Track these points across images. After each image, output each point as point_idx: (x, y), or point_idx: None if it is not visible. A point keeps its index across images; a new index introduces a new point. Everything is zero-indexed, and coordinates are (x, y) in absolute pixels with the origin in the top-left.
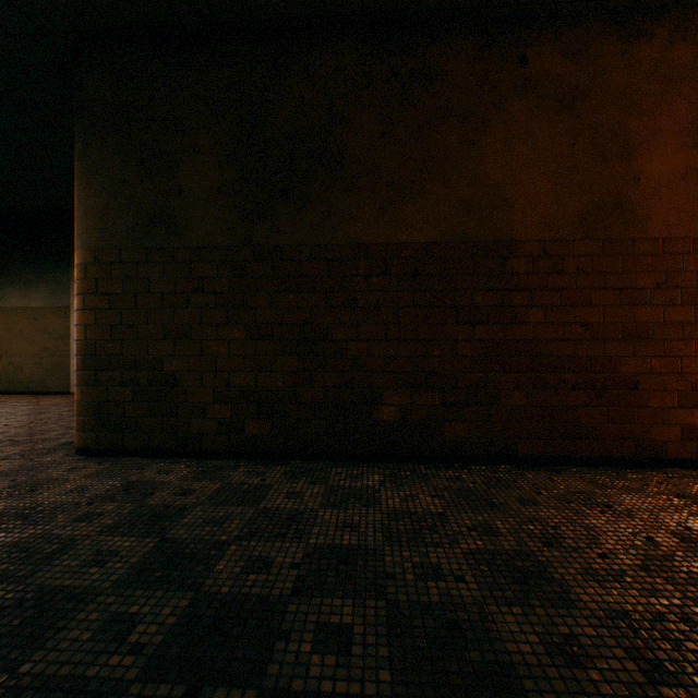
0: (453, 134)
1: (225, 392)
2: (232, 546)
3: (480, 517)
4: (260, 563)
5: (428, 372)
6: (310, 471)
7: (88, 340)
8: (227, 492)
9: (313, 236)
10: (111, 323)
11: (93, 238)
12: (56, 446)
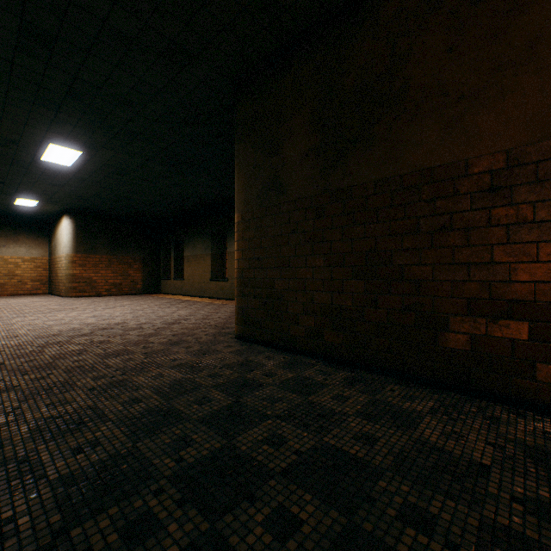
0: (550, 5)
1: (310, 306)
2: (269, 420)
3: (544, 492)
4: (277, 439)
5: (509, 300)
6: (367, 382)
7: (239, 269)
8: (294, 381)
9: (377, 172)
10: (249, 258)
11: (241, 205)
12: (230, 332)
